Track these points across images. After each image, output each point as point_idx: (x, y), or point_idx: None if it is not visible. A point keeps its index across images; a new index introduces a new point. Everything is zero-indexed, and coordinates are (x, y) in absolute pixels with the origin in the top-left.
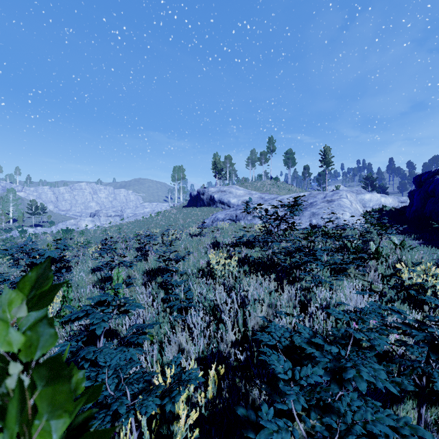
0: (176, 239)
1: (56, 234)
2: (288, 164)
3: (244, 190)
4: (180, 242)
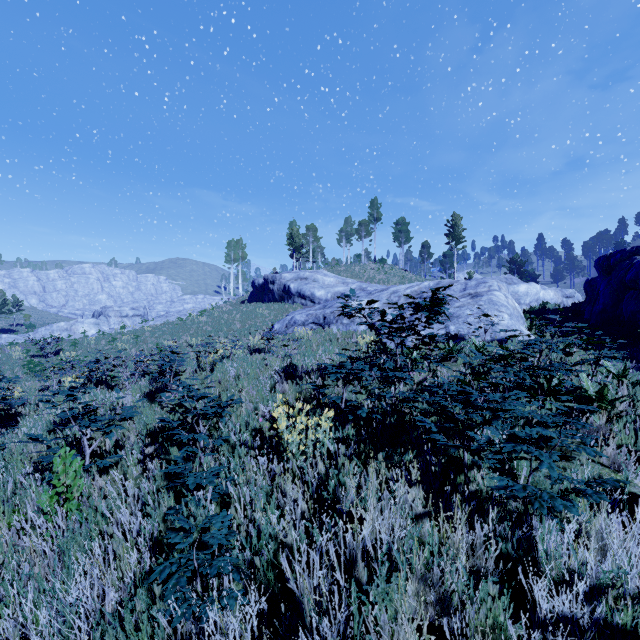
0: (226, 356)
1: (33, 345)
2: (400, 240)
3: (336, 277)
4: (230, 364)
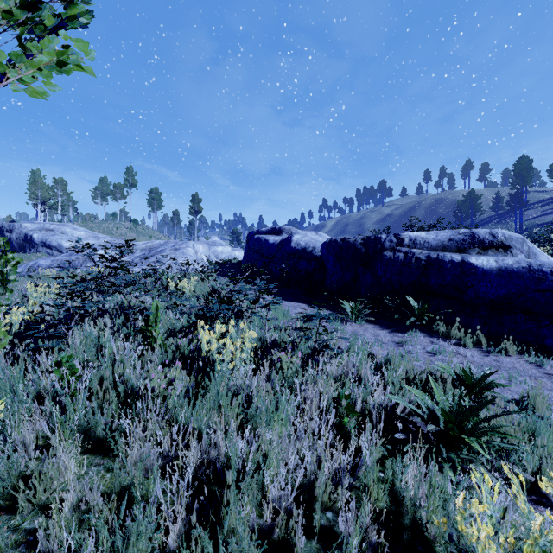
0: None
1: None
2: (153, 206)
3: (87, 231)
4: None
